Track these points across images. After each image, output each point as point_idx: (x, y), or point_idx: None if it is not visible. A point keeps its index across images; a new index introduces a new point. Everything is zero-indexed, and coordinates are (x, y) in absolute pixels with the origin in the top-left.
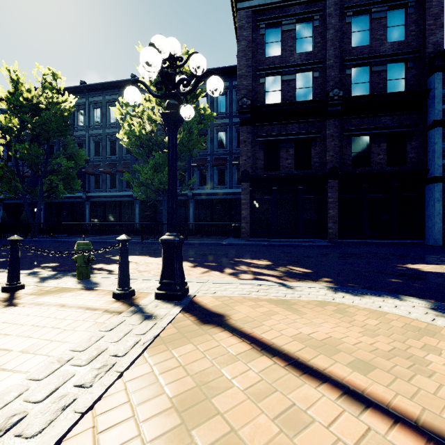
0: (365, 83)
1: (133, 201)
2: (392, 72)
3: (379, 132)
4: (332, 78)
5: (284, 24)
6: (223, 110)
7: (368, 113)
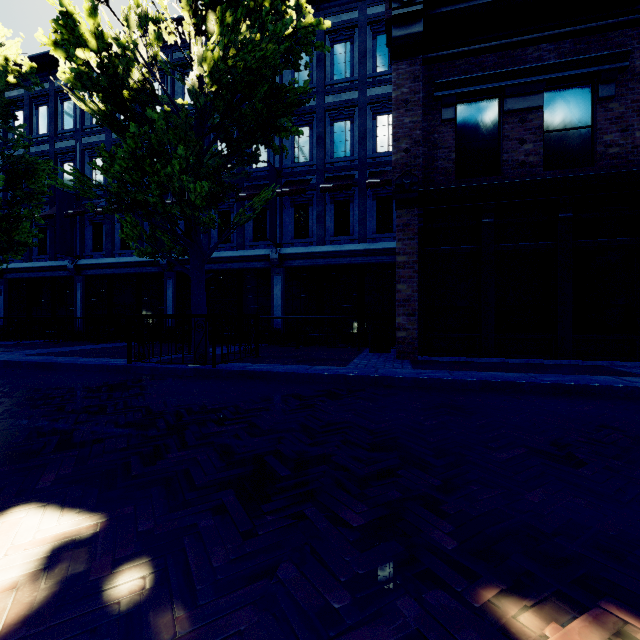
0: None
1: (164, 273)
2: None
3: None
4: None
5: None
6: (345, 73)
7: None
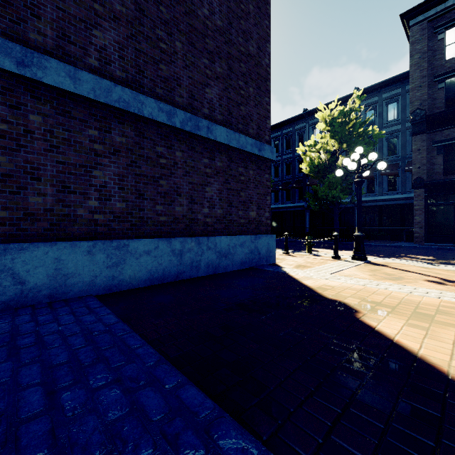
0: None
1: (304, 210)
2: None
3: None
4: None
5: None
6: (394, 117)
7: None
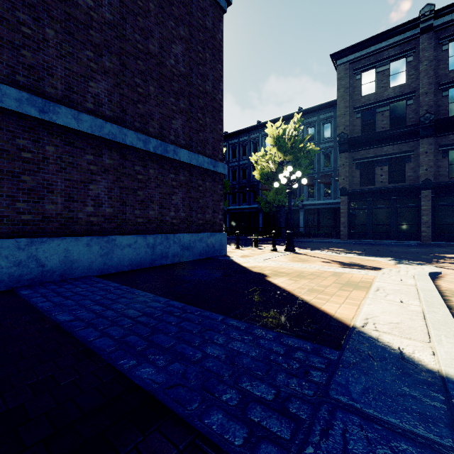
0: None
1: (258, 211)
2: None
3: None
4: (426, 103)
5: (378, 67)
6: (328, 135)
7: None
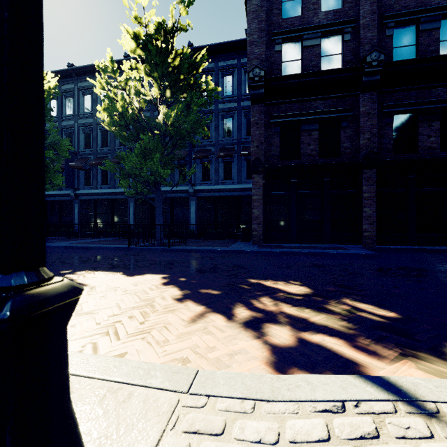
0: (410, 46)
1: (127, 199)
2: (446, 31)
3: (430, 107)
4: (368, 40)
5: None
6: (230, 92)
7: (415, 84)
